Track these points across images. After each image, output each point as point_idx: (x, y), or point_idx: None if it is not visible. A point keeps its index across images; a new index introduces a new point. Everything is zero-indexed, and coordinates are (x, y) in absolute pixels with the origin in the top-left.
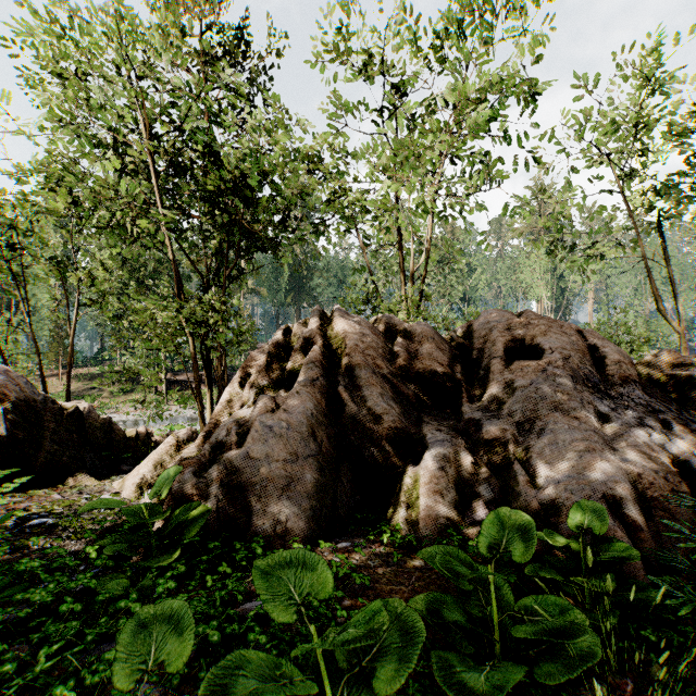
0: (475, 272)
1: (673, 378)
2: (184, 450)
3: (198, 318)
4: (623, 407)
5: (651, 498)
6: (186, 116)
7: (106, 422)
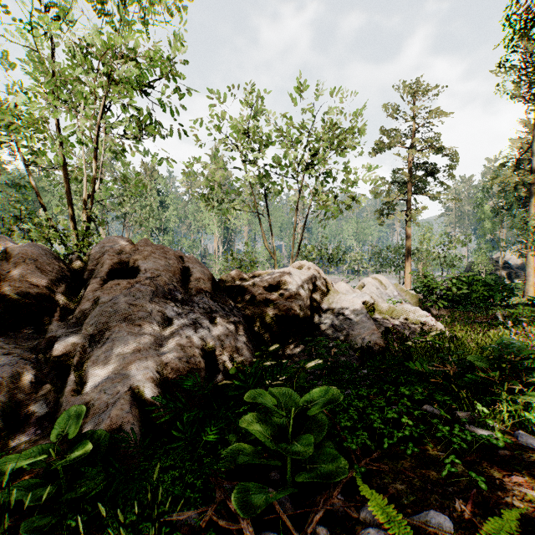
0: (169, 209)
1: (236, 288)
2: None
3: None
4: (188, 311)
5: (172, 380)
6: None
7: None
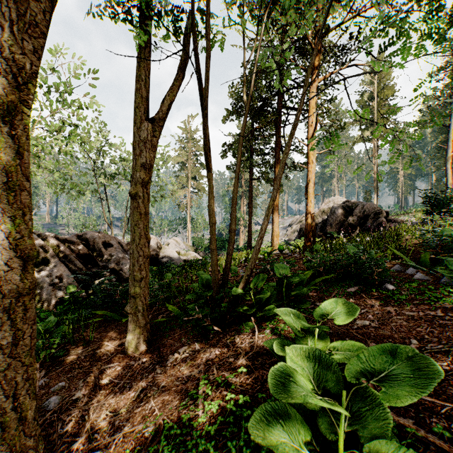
0: None
1: None
2: None
3: None
4: None
5: None
6: None
7: None
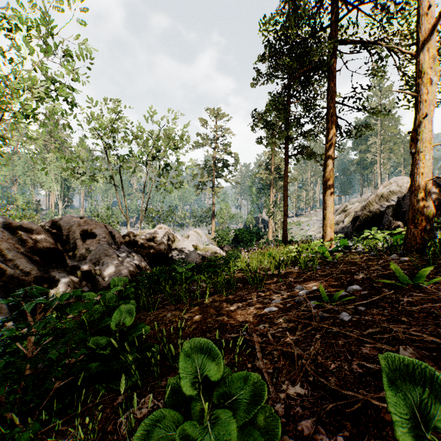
0: None
1: (133, 241)
2: None
3: None
4: (123, 252)
5: (133, 275)
6: None
7: None
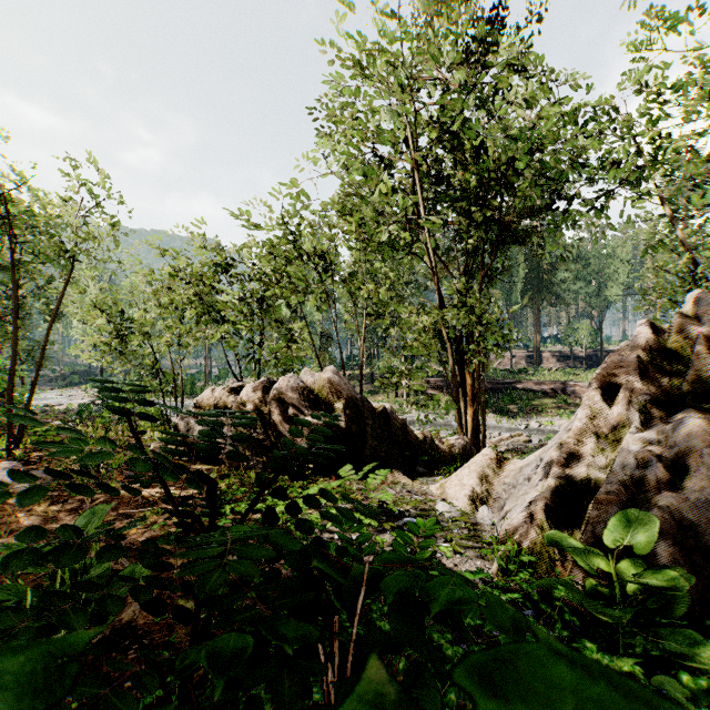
0: None
1: None
2: (506, 466)
3: (465, 322)
4: None
5: None
6: (457, 115)
7: (403, 423)
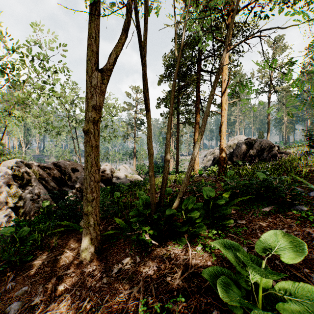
0: None
1: None
2: None
3: None
4: None
5: None
6: None
7: None
